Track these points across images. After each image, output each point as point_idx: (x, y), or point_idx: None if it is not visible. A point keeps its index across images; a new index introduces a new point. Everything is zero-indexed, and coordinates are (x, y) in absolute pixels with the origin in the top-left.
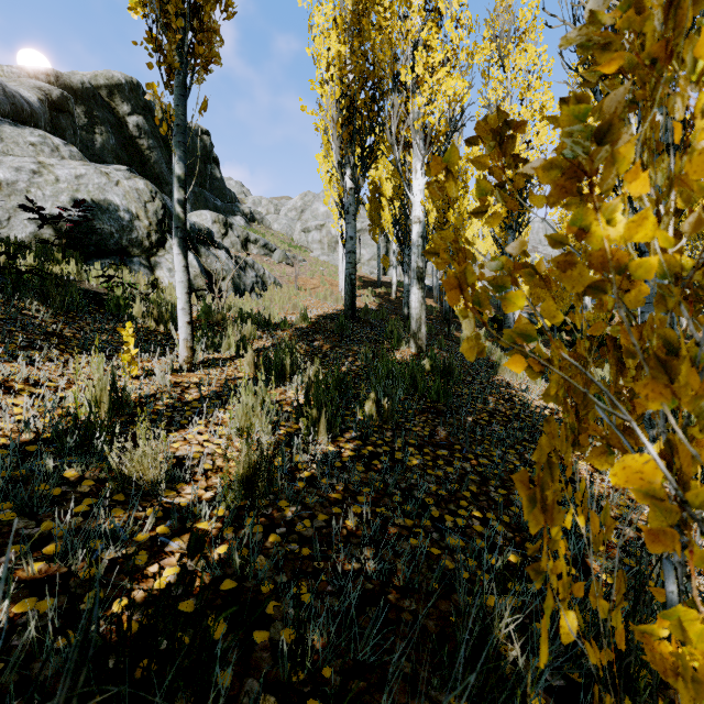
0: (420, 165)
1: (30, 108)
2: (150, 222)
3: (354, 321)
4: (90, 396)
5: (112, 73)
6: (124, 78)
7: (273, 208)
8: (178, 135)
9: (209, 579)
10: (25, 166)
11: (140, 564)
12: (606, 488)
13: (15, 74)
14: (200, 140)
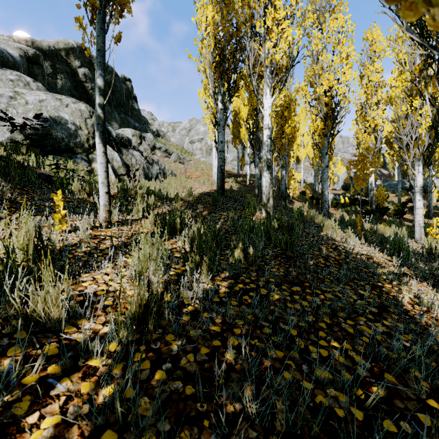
0: (269, 89)
1: (13, 60)
2: (88, 131)
3: (223, 197)
4: (19, 244)
5: (68, 40)
6: (76, 44)
7: (171, 128)
8: (99, 57)
9: (89, 429)
10: (5, 94)
11: (19, 414)
12: (429, 318)
13: (6, 40)
14: (125, 84)
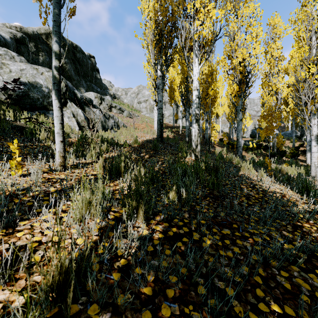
0: (197, 59)
1: (4, 41)
2: None
3: (162, 143)
4: None
5: (47, 27)
6: None
7: (124, 92)
8: (55, 27)
9: None
10: None
11: None
12: None
13: (1, 27)
14: (90, 60)
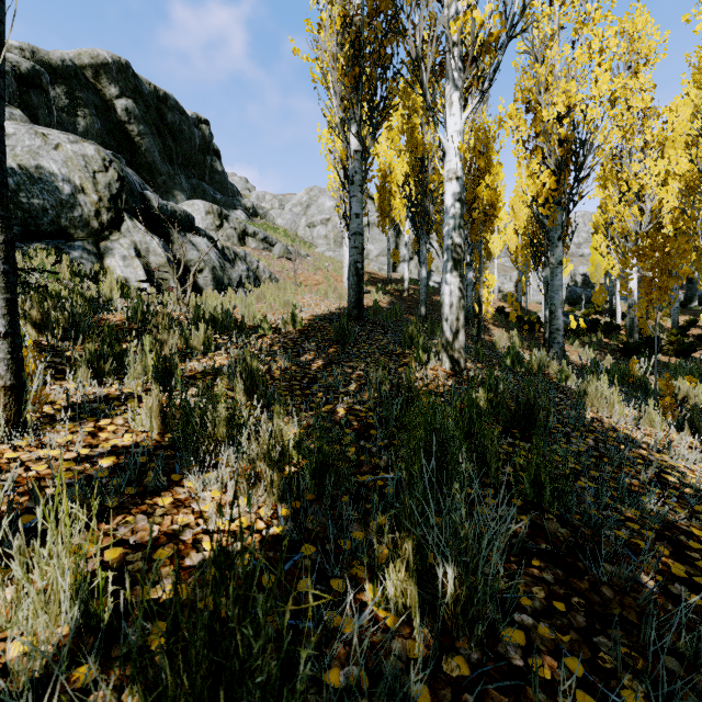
0: (457, 94)
1: None
2: (99, 197)
3: (361, 323)
4: None
5: (98, 51)
6: (111, 57)
7: (277, 203)
8: None
9: None
10: None
11: None
12: None
13: None
14: (199, 129)
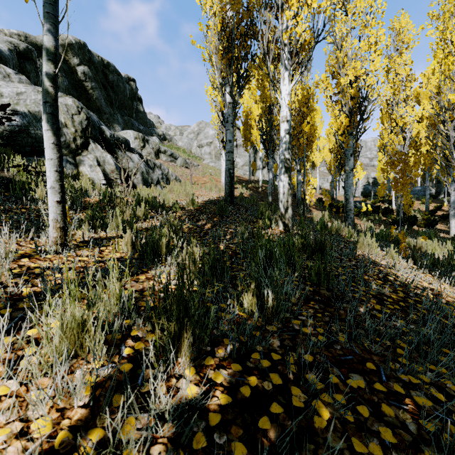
0: (287, 73)
1: None
2: (75, 130)
3: (232, 205)
4: None
5: (66, 36)
6: (74, 40)
7: (178, 132)
8: (47, 6)
9: None
10: None
11: None
12: None
13: None
14: (129, 85)
